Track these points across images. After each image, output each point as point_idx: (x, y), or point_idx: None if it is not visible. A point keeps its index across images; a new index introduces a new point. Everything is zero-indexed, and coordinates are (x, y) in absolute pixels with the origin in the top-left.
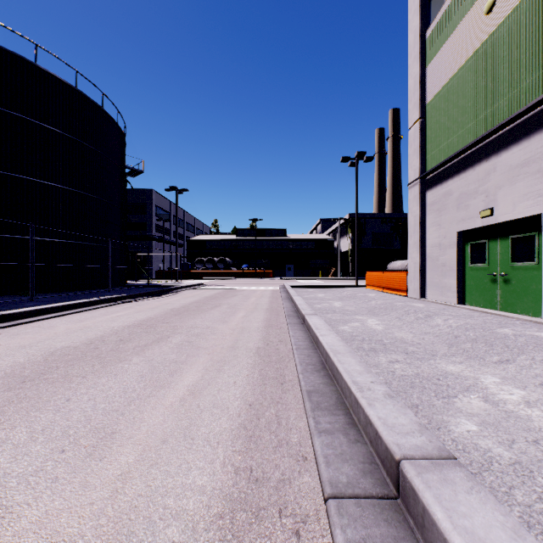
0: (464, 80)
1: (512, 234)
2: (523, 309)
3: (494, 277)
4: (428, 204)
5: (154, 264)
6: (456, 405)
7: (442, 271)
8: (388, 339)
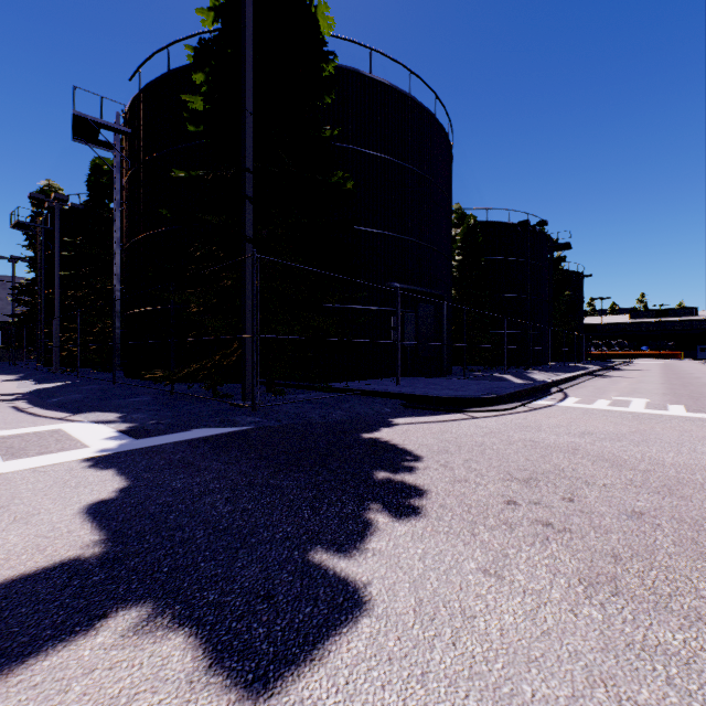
0: None
1: None
2: None
3: None
4: None
5: None
6: None
7: None
8: None
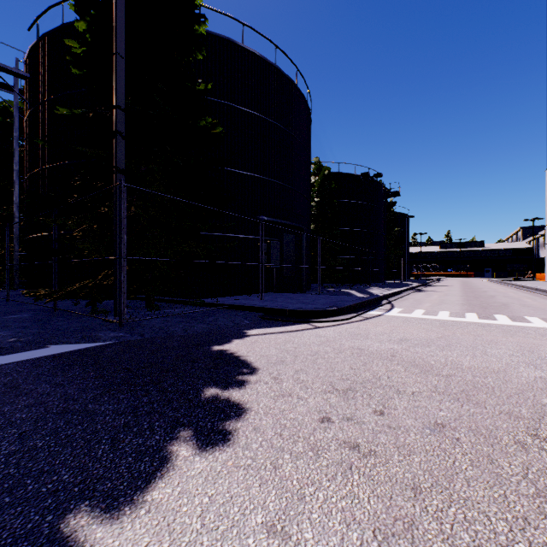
0: None
1: None
2: None
3: None
4: None
5: None
6: None
7: None
8: None
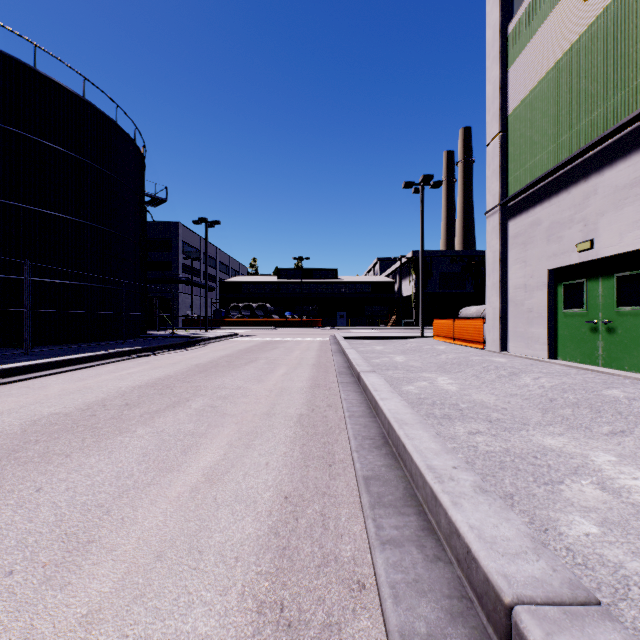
0: (556, 82)
1: (618, 272)
2: (633, 365)
3: (594, 325)
4: (511, 237)
5: (181, 311)
6: (563, 494)
7: (528, 318)
8: (464, 403)
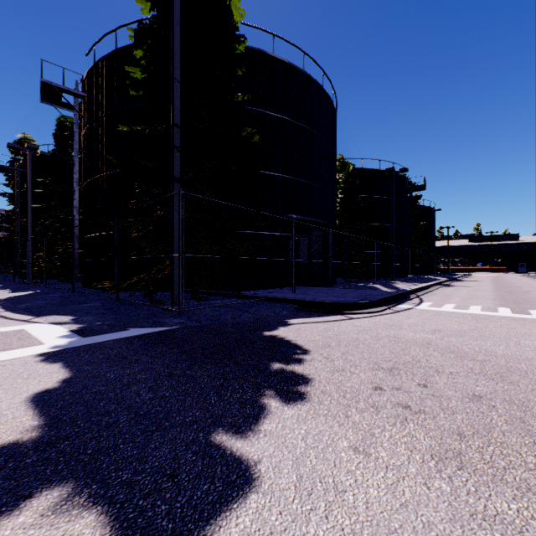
0: None
1: None
2: None
3: None
4: None
5: None
6: None
7: None
8: None
